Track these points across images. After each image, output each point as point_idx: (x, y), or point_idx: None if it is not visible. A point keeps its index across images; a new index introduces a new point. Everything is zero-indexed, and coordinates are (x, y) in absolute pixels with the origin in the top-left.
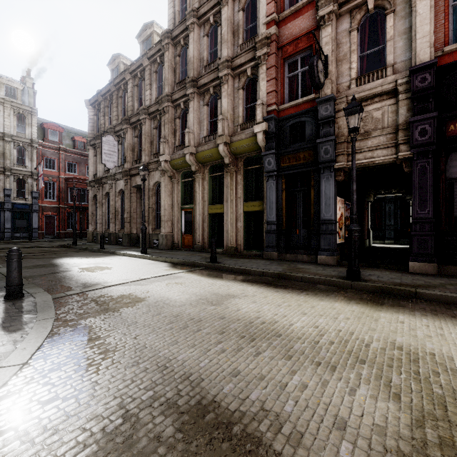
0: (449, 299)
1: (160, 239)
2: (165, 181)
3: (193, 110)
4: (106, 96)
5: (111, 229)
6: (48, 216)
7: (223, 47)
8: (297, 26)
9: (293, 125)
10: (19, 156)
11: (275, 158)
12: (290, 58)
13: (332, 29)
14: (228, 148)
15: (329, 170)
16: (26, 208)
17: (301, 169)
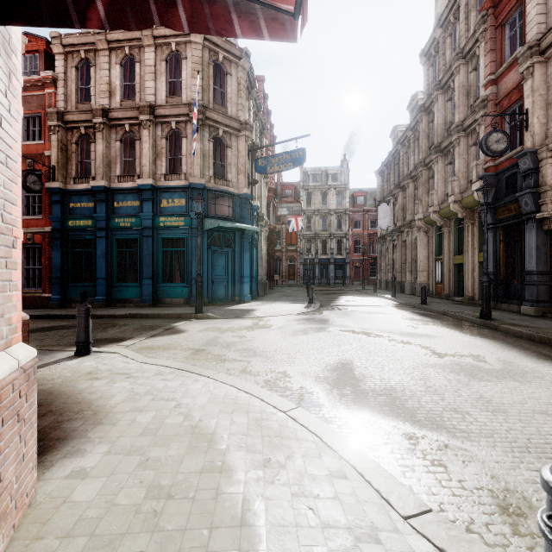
0: (509, 331)
1: (416, 287)
2: (420, 236)
3: (436, 172)
4: (387, 165)
5: (389, 278)
6: (356, 266)
7: (455, 113)
8: (510, 79)
9: (509, 176)
10: (339, 222)
11: (490, 212)
12: (508, 110)
13: (533, 80)
14: (458, 204)
15: (531, 221)
16: (342, 261)
17: (512, 221)
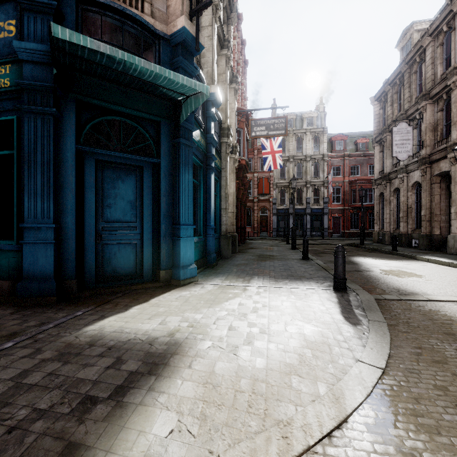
0: None
1: None
2: None
3: None
4: (395, 81)
5: (401, 229)
6: (335, 217)
7: None
8: None
9: None
10: (315, 170)
11: None
12: None
13: None
14: None
15: None
16: (319, 211)
17: None
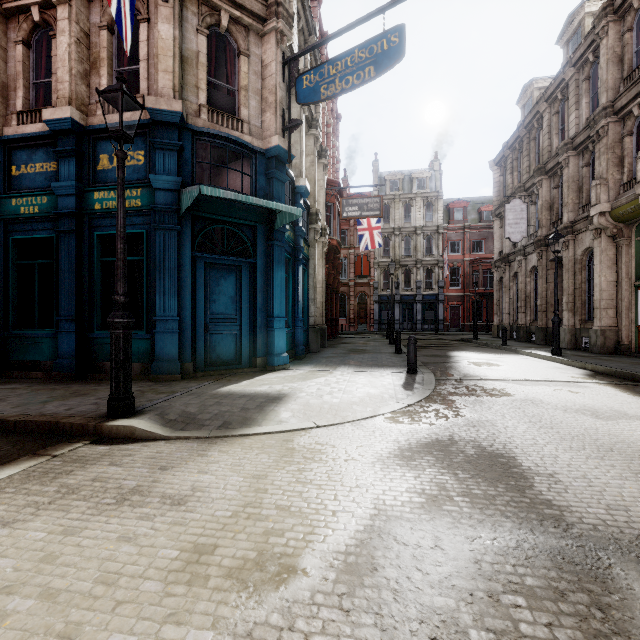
0: None
1: (591, 337)
2: (600, 246)
3: None
4: (514, 145)
5: (519, 321)
6: (453, 306)
7: None
8: None
9: None
10: (427, 245)
11: None
12: None
13: None
14: None
15: None
16: (433, 298)
17: None
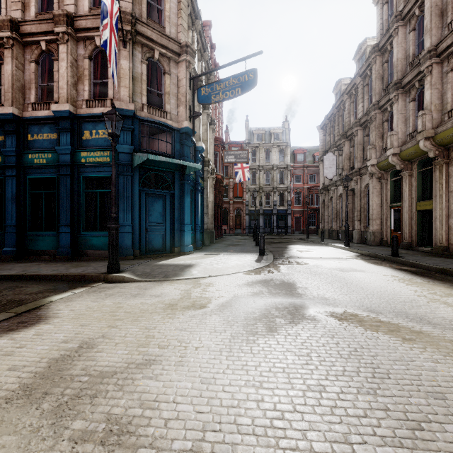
0: None
1: (368, 236)
2: (372, 183)
3: (396, 112)
4: (331, 118)
5: (333, 227)
6: (297, 217)
7: (426, 38)
8: None
9: None
10: (281, 177)
11: None
12: None
13: None
14: (431, 141)
15: None
16: (284, 212)
17: None
